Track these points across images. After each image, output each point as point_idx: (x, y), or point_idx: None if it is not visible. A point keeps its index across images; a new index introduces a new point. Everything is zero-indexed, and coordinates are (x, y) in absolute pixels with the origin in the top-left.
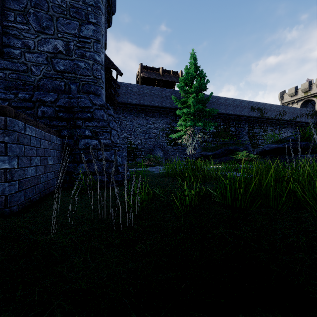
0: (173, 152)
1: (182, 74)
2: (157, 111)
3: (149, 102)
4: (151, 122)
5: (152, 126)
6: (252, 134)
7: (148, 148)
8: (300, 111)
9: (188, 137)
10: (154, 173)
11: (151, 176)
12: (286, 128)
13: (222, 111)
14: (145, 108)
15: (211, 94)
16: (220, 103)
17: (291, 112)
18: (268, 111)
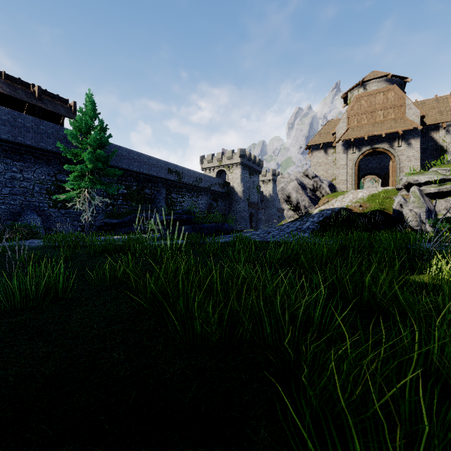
0: (61, 218)
1: (75, 107)
2: (29, 152)
3: (13, 137)
4: (17, 168)
5: (18, 175)
6: (170, 199)
7: (10, 211)
8: (214, 180)
9: (83, 200)
10: (31, 246)
11: (29, 249)
12: (202, 195)
13: (134, 169)
14: (3, 145)
15: (115, 151)
16: (133, 159)
17: (207, 180)
18: (186, 176)
